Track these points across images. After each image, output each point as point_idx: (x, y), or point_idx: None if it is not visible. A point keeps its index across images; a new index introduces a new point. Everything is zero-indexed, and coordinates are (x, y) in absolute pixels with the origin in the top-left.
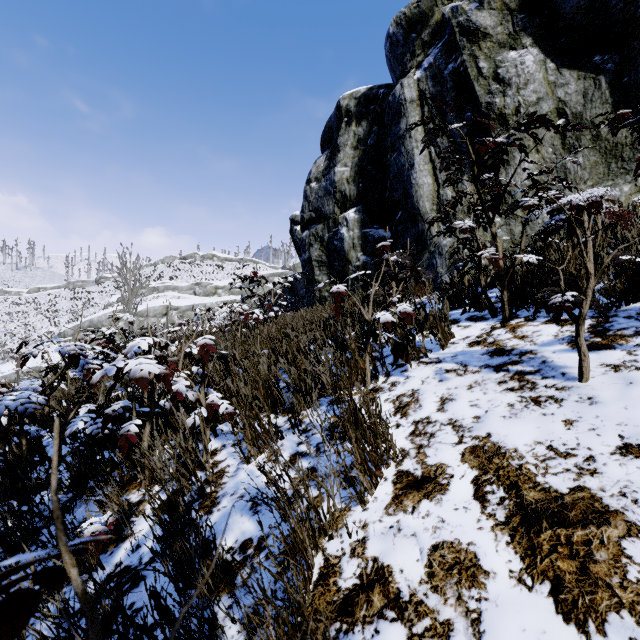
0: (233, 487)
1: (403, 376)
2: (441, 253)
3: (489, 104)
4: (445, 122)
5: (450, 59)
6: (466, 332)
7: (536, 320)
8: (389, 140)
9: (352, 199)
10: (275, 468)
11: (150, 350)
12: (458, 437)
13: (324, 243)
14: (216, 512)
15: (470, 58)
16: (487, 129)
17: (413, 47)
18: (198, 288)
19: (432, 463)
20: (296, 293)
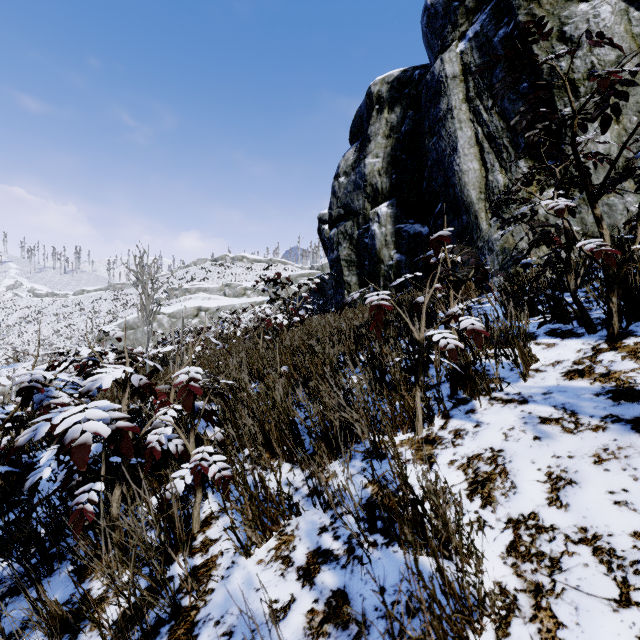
0: (220, 605)
1: (470, 421)
2: (492, 249)
3: (552, 69)
4: (533, 56)
5: (501, 24)
6: (553, 354)
7: None
8: (427, 124)
9: (384, 192)
10: (284, 577)
11: (125, 381)
12: (616, 584)
13: (353, 241)
14: None
15: (527, 18)
16: (550, 99)
17: (455, 17)
18: (228, 289)
19: None
20: (324, 294)
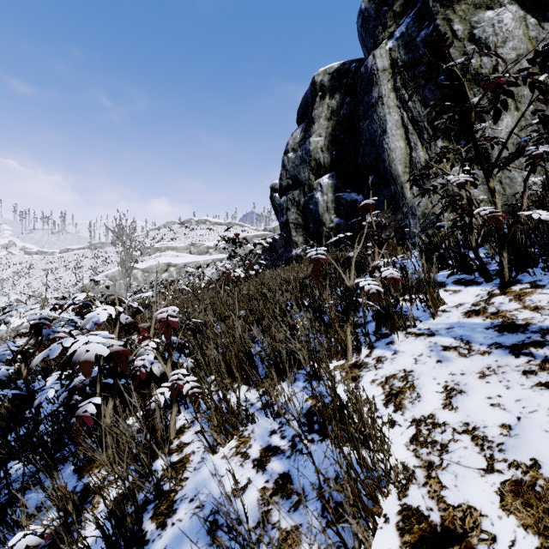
0: (194, 488)
1: (390, 350)
2: (414, 214)
3: (464, 65)
4: (438, 62)
5: (422, 26)
6: (457, 298)
7: (547, 287)
8: (361, 109)
9: (326, 166)
10: (243, 466)
11: (115, 319)
12: (485, 458)
13: (300, 207)
14: (170, 527)
15: (444, 22)
16: (462, 90)
17: (385, 19)
18: (193, 248)
19: (454, 502)
20: (275, 252)
